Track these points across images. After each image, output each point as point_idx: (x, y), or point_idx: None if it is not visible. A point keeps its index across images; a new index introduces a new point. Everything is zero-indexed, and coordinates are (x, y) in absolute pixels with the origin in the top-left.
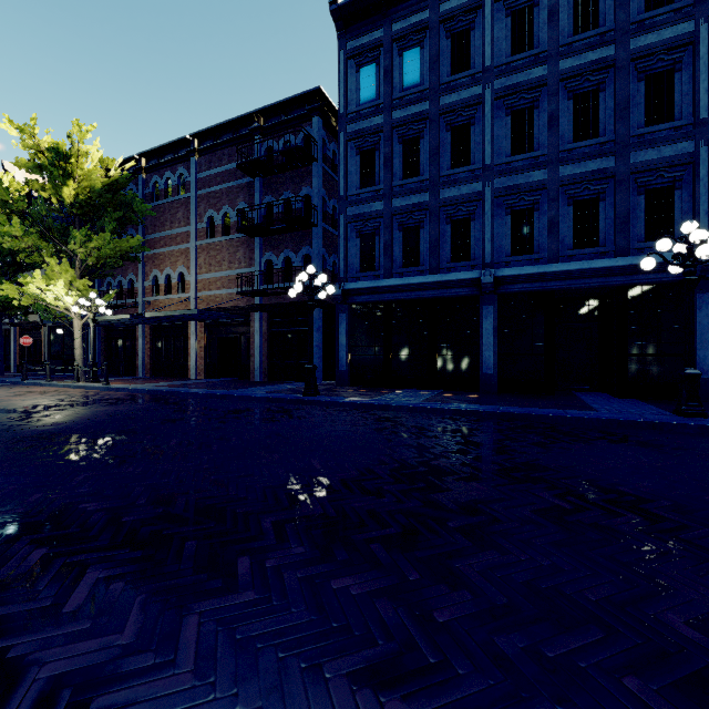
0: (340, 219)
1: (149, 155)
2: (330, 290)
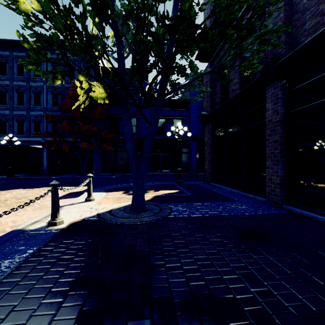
0: None
1: None
2: None
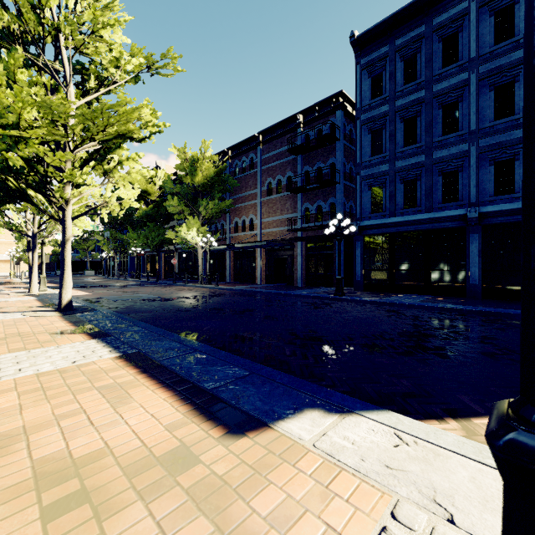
0: (357, 179)
1: (232, 148)
2: (352, 229)
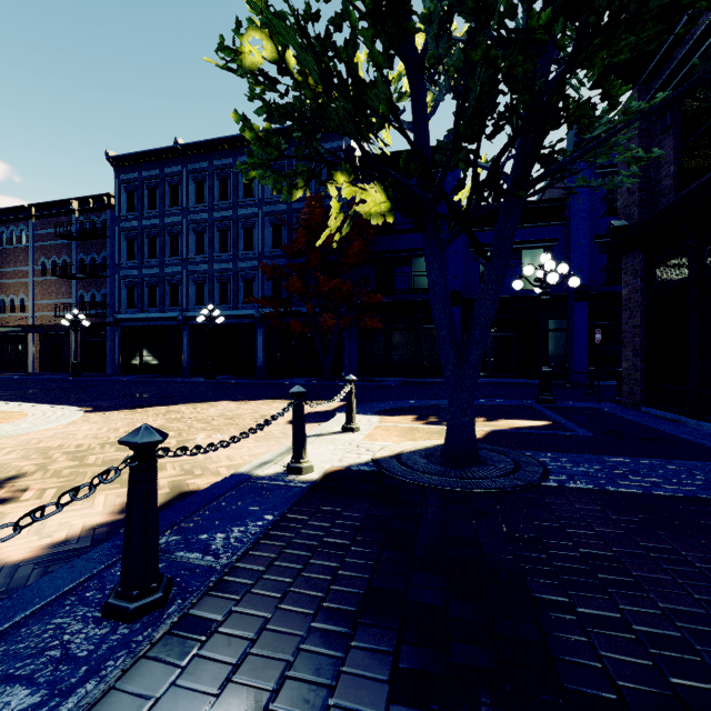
0: (116, 277)
1: None
2: (84, 323)
